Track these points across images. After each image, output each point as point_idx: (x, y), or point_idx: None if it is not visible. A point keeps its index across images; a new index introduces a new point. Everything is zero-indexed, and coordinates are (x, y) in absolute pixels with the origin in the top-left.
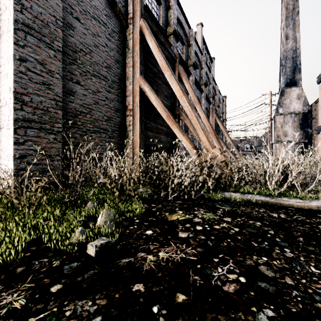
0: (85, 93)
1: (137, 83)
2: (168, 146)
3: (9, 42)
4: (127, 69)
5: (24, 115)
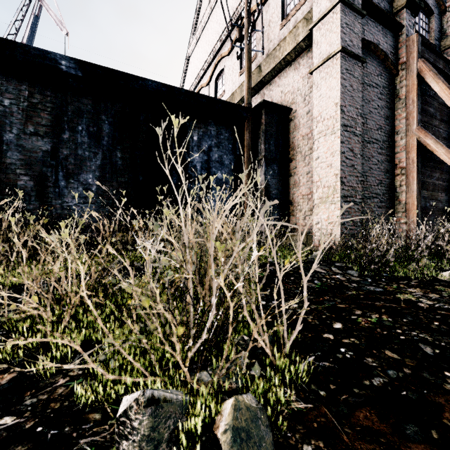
0: (362, 161)
1: (413, 136)
2: (447, 206)
3: (334, 142)
4: (396, 123)
5: (344, 193)
